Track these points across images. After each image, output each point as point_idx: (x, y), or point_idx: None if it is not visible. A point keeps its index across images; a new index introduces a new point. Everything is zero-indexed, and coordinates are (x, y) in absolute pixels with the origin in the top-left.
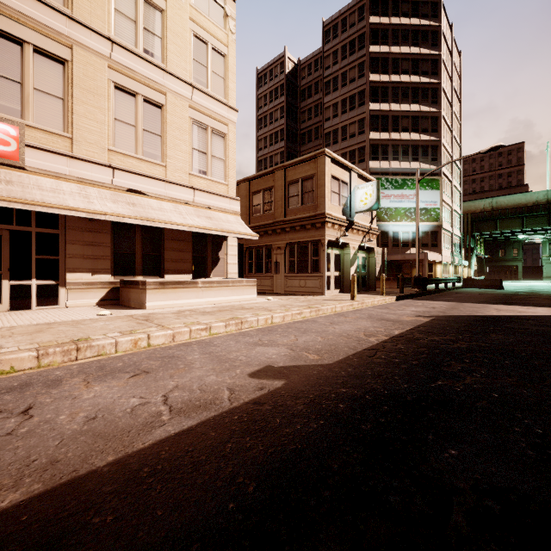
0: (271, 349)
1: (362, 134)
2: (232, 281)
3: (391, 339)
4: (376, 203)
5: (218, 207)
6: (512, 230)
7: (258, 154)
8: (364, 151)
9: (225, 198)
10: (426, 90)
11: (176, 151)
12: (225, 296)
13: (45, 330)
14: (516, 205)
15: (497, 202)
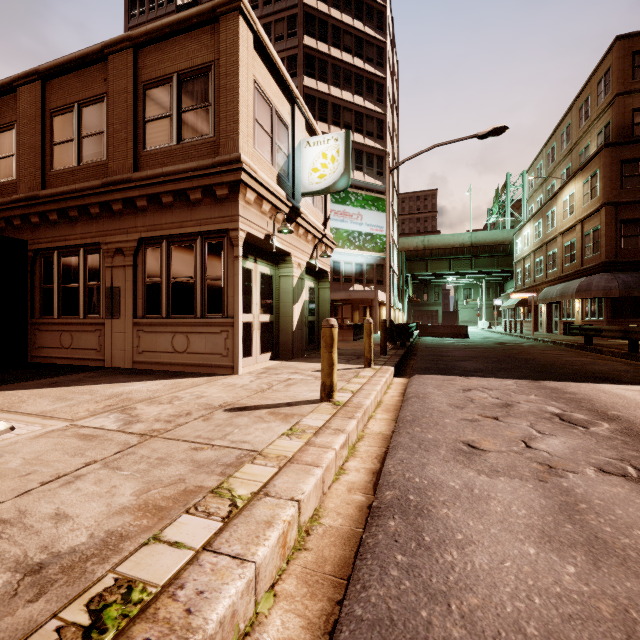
0: None
1: None
2: None
3: None
4: (344, 176)
5: None
6: (441, 272)
7: None
8: None
9: None
10: (371, 83)
11: None
12: None
13: None
14: (445, 245)
15: (429, 241)
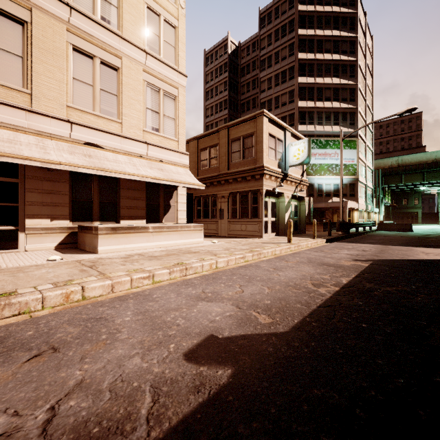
0: (215, 307)
1: (292, 103)
2: (181, 226)
3: (342, 291)
4: (307, 158)
5: (169, 161)
6: (415, 183)
7: (206, 120)
8: (294, 117)
9: (176, 152)
10: (345, 66)
11: (131, 109)
12: (175, 240)
13: None
14: (418, 162)
15: (402, 160)
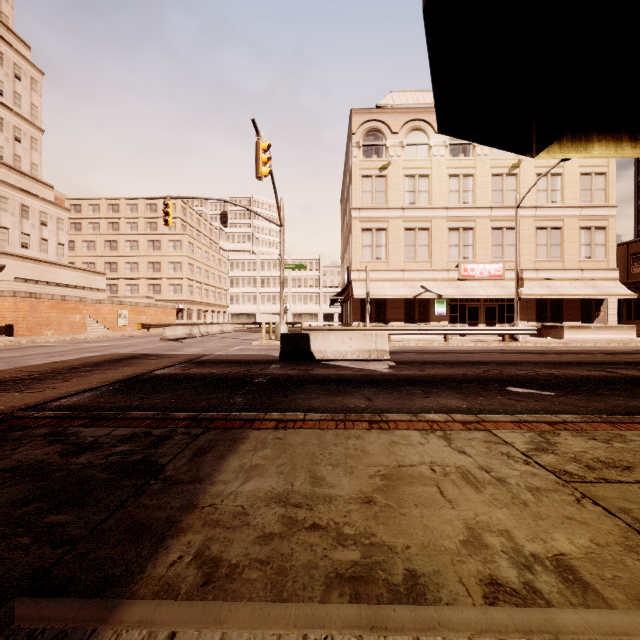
0: None
1: None
2: (615, 326)
3: None
4: None
5: (599, 278)
6: None
7: (638, 178)
8: None
9: (606, 270)
10: None
11: (569, 250)
12: (610, 335)
13: (540, 340)
14: None
15: None
